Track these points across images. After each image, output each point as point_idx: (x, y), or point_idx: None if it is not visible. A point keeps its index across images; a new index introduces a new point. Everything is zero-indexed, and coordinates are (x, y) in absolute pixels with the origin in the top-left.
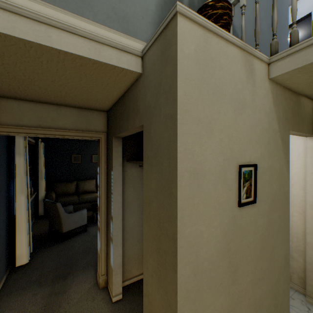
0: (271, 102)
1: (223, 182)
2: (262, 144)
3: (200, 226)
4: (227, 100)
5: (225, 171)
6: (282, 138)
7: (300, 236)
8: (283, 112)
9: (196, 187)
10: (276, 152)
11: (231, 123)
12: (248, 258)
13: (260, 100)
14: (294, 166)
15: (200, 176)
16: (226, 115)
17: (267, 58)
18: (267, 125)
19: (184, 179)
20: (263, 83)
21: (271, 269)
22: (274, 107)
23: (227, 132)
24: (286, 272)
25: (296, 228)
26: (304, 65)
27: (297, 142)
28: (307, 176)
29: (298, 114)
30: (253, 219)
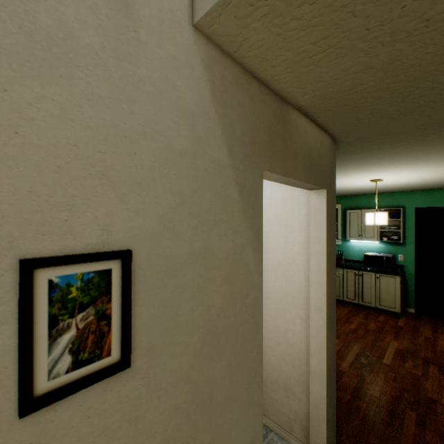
0: (204, 91)
1: None
2: (168, 191)
3: None
4: None
5: None
6: (242, 183)
7: (304, 358)
8: (246, 127)
9: None
10: (221, 215)
11: None
12: None
13: (161, 71)
14: (297, 240)
15: None
16: None
17: None
18: (191, 146)
19: None
20: (174, 30)
21: None
22: (215, 106)
23: None
24: None
25: (299, 344)
26: None
27: (300, 199)
28: (312, 257)
29: (285, 140)
30: (121, 417)
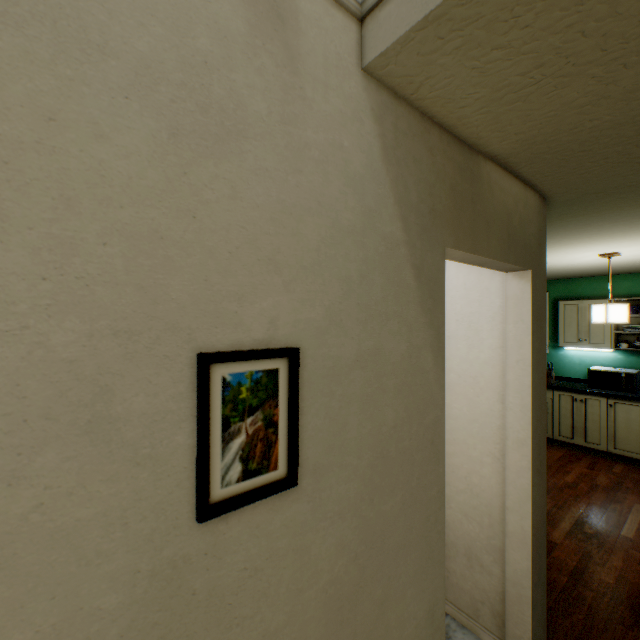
0: (374, 149)
1: (90, 433)
2: (334, 277)
3: None
4: (118, 77)
5: (106, 384)
6: (419, 265)
7: (496, 513)
8: (424, 190)
9: None
10: (394, 306)
11: (148, 183)
12: None
13: (327, 131)
14: (485, 344)
15: None
16: (110, 141)
17: None
18: (359, 220)
19: None
20: (341, 78)
21: None
22: (386, 167)
23: (118, 217)
24: None
25: (488, 493)
26: (444, 3)
27: (491, 286)
28: (510, 368)
29: (474, 204)
30: (287, 543)
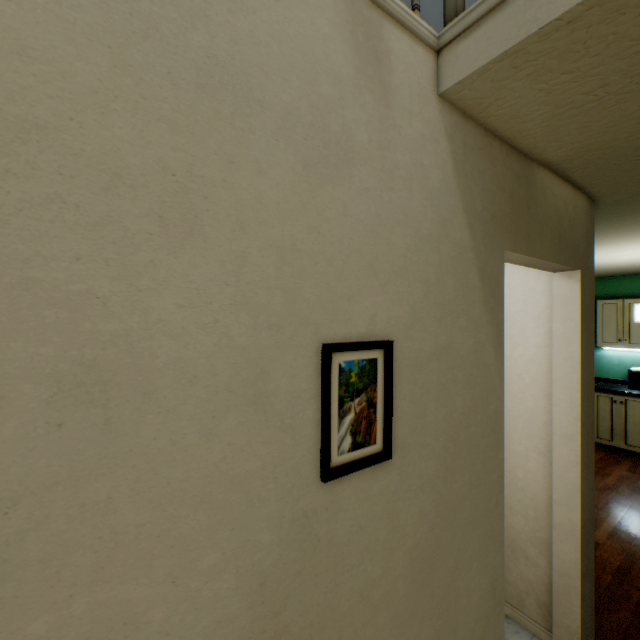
0: (447, 165)
1: (254, 404)
2: (416, 280)
3: (126, 587)
4: (271, 124)
5: (264, 367)
6: (482, 267)
7: (541, 507)
8: (487, 199)
9: (98, 435)
10: (463, 305)
11: (289, 207)
12: (365, 632)
13: (411, 153)
14: (530, 342)
15: (123, 391)
16: (266, 175)
17: (434, 33)
18: (435, 229)
19: (16, 412)
20: (422, 105)
21: (447, 638)
22: (456, 181)
23: (271, 234)
24: (494, 627)
25: (533, 487)
26: (523, 41)
27: (536, 285)
28: (557, 365)
29: (529, 209)
30: (382, 508)
